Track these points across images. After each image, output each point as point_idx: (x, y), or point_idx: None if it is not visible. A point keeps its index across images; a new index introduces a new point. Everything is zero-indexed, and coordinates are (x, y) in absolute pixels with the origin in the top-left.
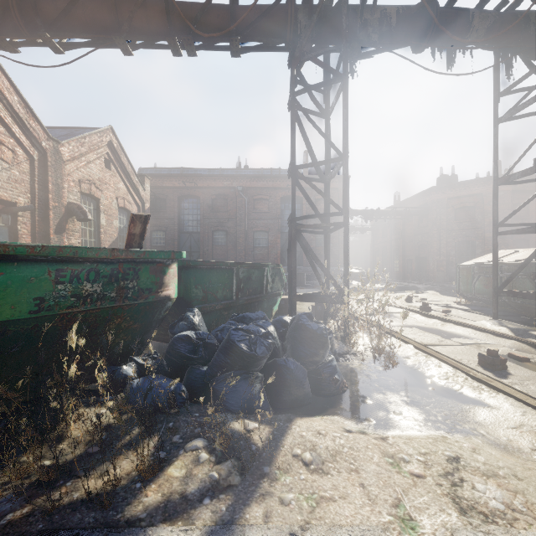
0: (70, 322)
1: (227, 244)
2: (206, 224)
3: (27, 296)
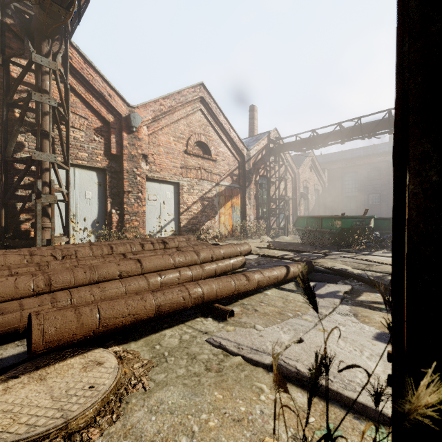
0: (354, 229)
1: (380, 203)
2: (362, 190)
3: (350, 224)
